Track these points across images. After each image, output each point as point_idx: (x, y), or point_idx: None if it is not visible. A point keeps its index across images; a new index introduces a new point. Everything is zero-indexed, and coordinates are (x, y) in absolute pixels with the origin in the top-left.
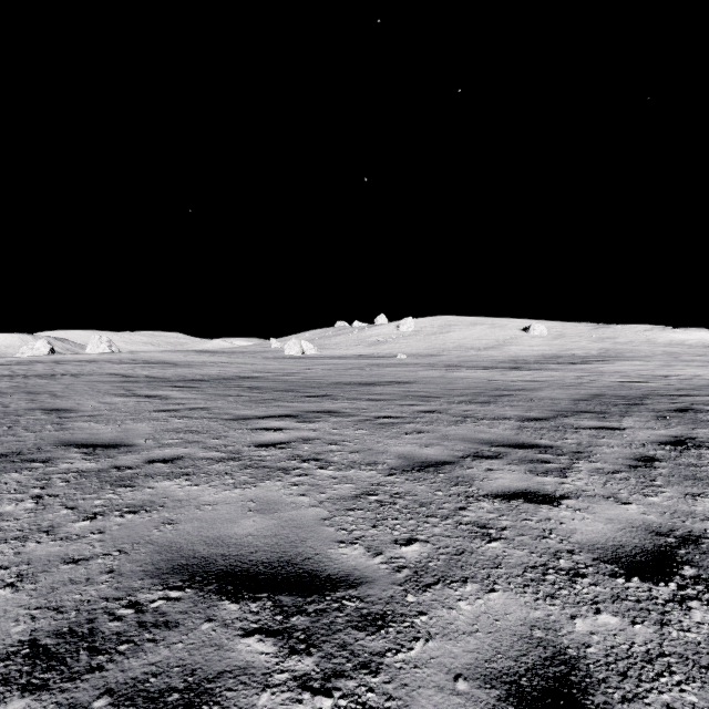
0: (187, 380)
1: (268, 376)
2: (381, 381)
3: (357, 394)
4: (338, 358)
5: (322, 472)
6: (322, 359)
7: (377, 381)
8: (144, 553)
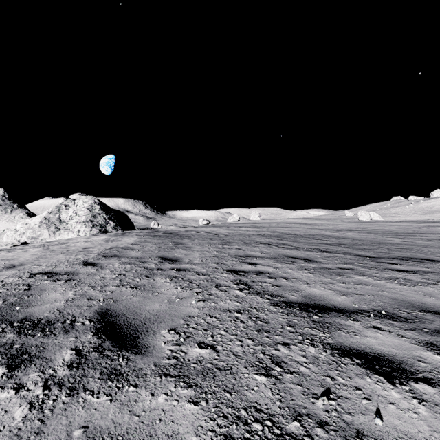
0: (334, 230)
1: (365, 229)
2: (434, 233)
3: (420, 236)
4: (398, 222)
5: (416, 242)
6: (387, 223)
7: (431, 233)
8: (394, 243)
